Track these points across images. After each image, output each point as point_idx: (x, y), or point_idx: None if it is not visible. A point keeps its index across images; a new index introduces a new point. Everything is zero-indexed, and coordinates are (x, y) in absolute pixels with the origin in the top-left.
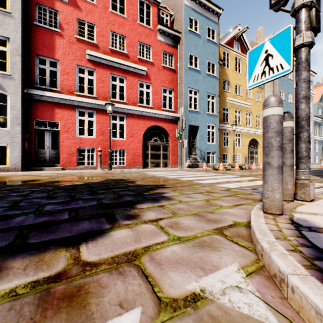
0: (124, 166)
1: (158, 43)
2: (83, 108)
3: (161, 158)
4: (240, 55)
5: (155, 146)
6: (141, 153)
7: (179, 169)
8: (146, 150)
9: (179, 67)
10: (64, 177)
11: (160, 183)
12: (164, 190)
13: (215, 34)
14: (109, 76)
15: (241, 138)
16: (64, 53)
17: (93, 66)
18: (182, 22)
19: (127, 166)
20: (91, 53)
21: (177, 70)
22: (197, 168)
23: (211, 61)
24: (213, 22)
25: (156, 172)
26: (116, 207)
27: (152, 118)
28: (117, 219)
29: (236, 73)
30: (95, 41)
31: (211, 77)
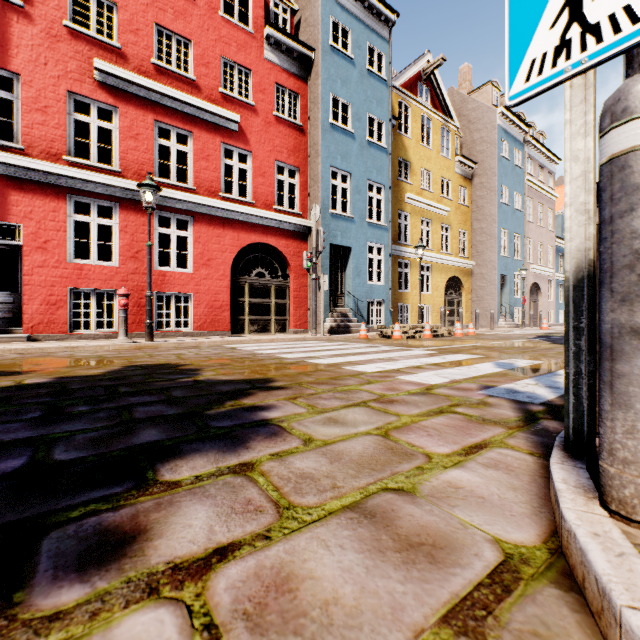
0: (188, 332)
1: (266, 66)
2: (86, 194)
3: (273, 314)
4: (431, 113)
5: (260, 287)
6: (228, 301)
7: (312, 337)
8: (238, 295)
9: (312, 123)
10: (18, 361)
11: (262, 376)
12: (267, 396)
13: (383, 61)
14: (153, 126)
15: (433, 274)
16: (34, 60)
17: (111, 100)
18: (318, 29)
19: (195, 332)
20: (105, 68)
21: (307, 129)
22: (348, 334)
23: (376, 116)
24: (380, 38)
25: (259, 344)
26: (79, 486)
27: (252, 226)
28: (30, 576)
29: (424, 147)
30: (117, 41)
31: (375, 149)
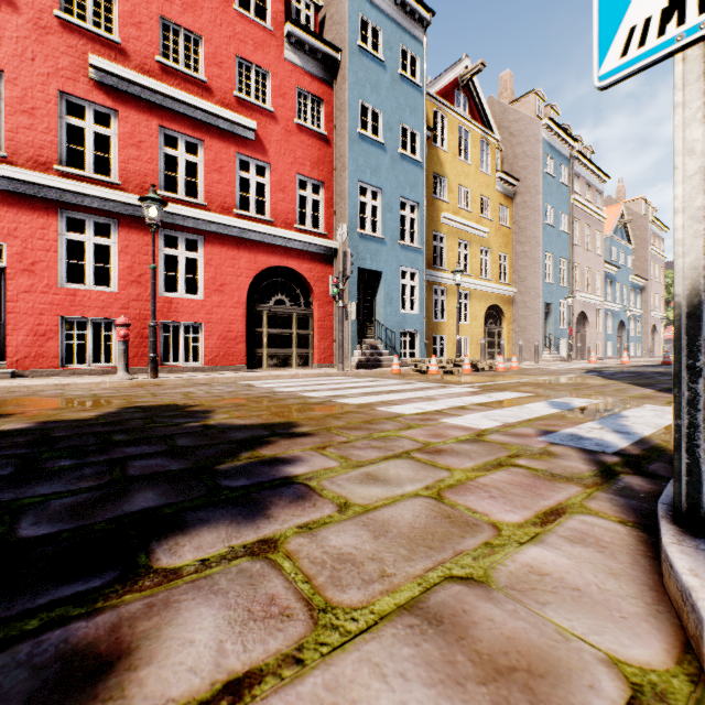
0: (198, 366)
1: (287, 68)
2: (80, 210)
3: (295, 346)
4: (469, 124)
5: (280, 315)
6: (244, 332)
7: (338, 372)
8: (255, 325)
9: (338, 132)
10: None
11: (284, 419)
12: (291, 445)
13: (417, 65)
14: (157, 133)
15: (471, 302)
16: (19, 54)
17: (109, 102)
18: (345, 27)
19: (206, 366)
20: (102, 65)
21: (332, 139)
22: (379, 369)
23: (410, 126)
24: (414, 40)
25: (279, 380)
26: (44, 577)
27: (271, 247)
28: None
29: (461, 162)
30: (117, 35)
31: (408, 162)
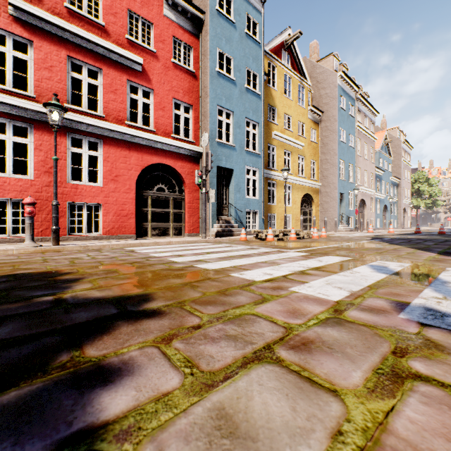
0: (98, 236)
1: (166, 22)
2: (1, 115)
3: (171, 221)
4: (291, 73)
5: (160, 199)
6: (133, 211)
7: (202, 239)
8: (142, 205)
9: (202, 70)
10: None
11: (142, 290)
12: (131, 335)
13: (257, 28)
14: (66, 60)
15: (292, 192)
16: None
17: (26, 34)
18: None
19: (104, 235)
20: (19, 4)
21: (198, 75)
22: (231, 237)
23: (252, 69)
24: (255, 10)
25: (157, 246)
26: None
27: (154, 150)
28: None
29: (286, 98)
30: None
31: (251, 94)
